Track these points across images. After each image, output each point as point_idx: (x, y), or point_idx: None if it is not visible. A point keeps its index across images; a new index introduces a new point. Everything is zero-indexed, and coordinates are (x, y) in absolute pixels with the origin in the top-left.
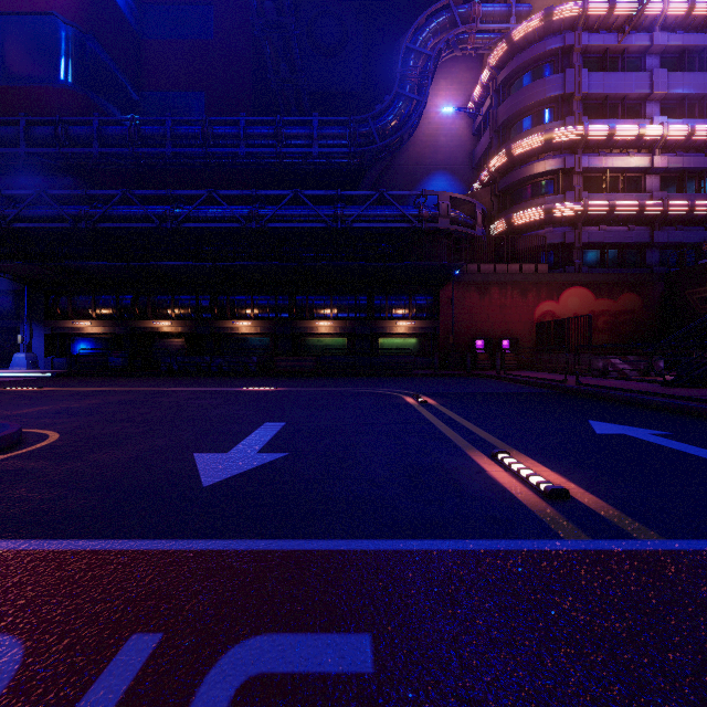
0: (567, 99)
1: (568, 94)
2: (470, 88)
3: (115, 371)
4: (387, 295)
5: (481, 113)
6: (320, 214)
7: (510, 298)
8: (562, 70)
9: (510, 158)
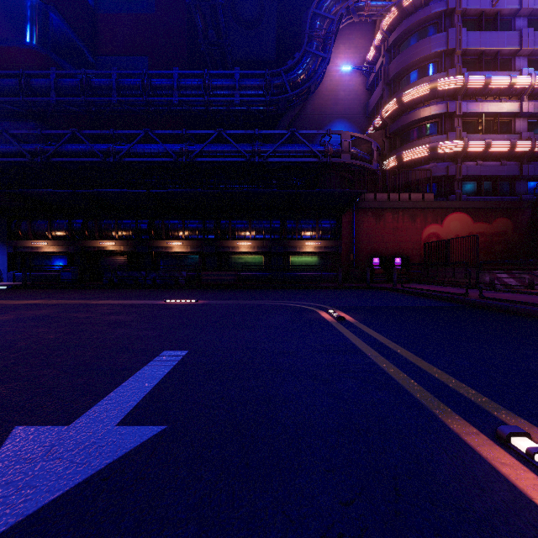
0: (449, 55)
1: (450, 50)
2: (364, 52)
3: (63, 284)
4: (297, 219)
5: (374, 70)
6: (241, 150)
7: (402, 222)
8: (445, 30)
9: (400, 105)
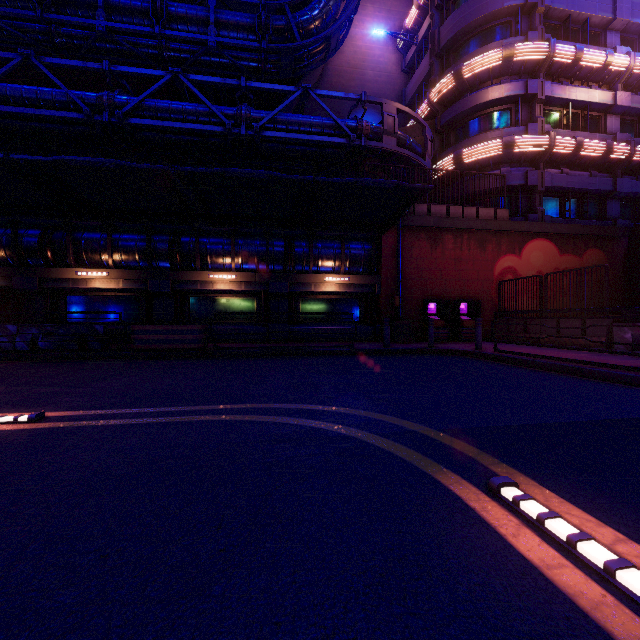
0: (527, 13)
1: (530, 4)
2: (399, 19)
3: None
4: (311, 240)
5: (415, 41)
6: (215, 111)
7: (467, 250)
8: None
9: (459, 82)
